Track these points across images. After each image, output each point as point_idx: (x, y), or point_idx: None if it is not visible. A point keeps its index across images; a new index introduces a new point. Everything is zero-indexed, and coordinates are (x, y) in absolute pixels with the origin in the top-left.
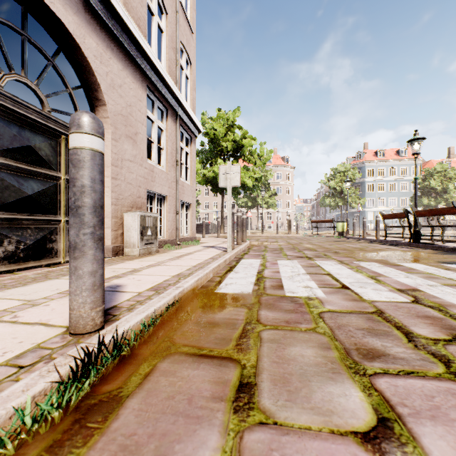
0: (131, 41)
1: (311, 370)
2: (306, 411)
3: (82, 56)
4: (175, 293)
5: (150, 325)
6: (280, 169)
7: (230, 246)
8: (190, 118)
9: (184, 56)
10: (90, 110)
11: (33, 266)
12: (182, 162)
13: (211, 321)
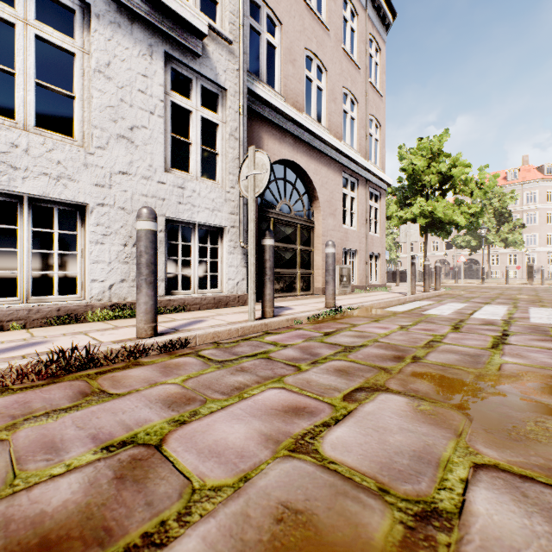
0: (333, 149)
1: (400, 321)
2: (390, 323)
3: (307, 177)
4: (359, 305)
5: (349, 309)
6: (533, 186)
7: (409, 290)
8: (379, 178)
9: (373, 123)
10: (310, 204)
11: (288, 295)
12: (371, 218)
13: (373, 314)
